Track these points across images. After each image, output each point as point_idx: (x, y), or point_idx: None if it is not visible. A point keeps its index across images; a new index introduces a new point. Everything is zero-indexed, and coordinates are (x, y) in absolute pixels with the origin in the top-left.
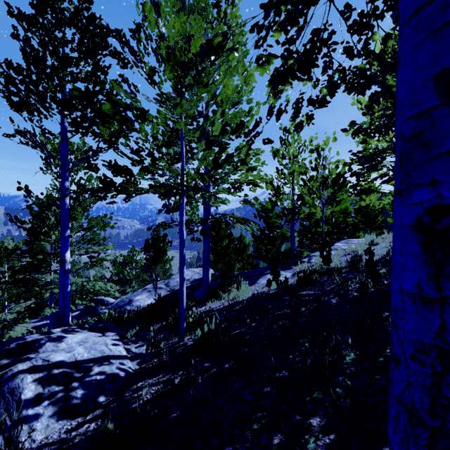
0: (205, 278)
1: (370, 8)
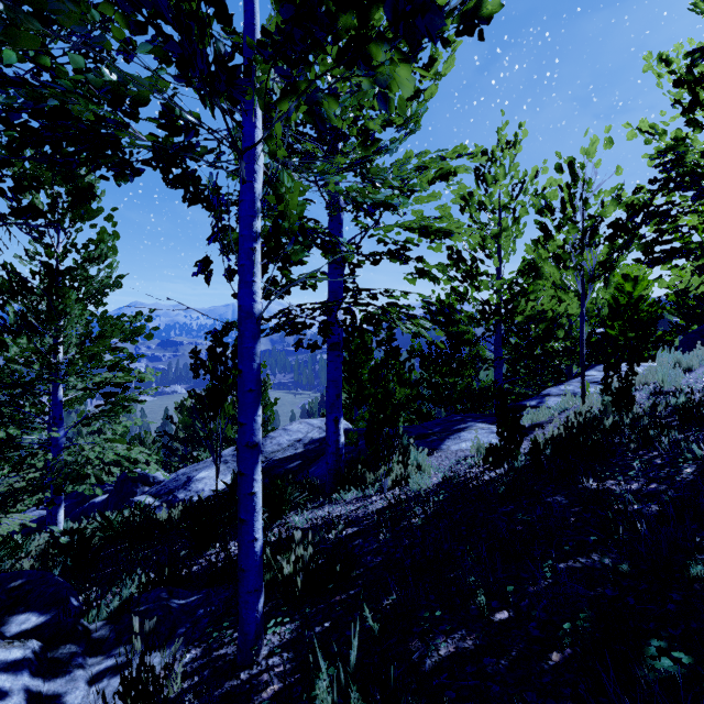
0: (332, 438)
1: None
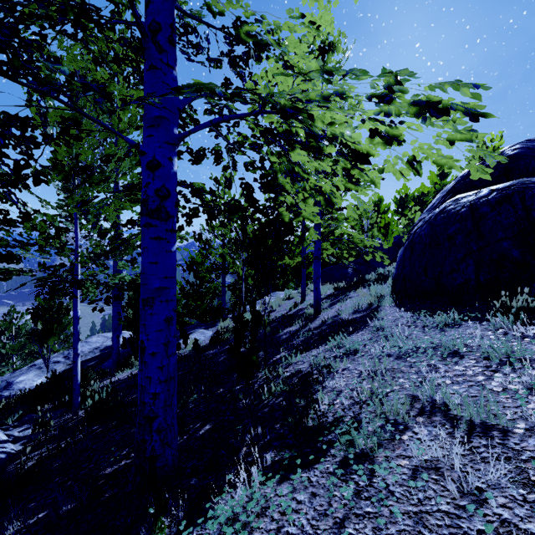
0: (115, 346)
1: (195, 190)
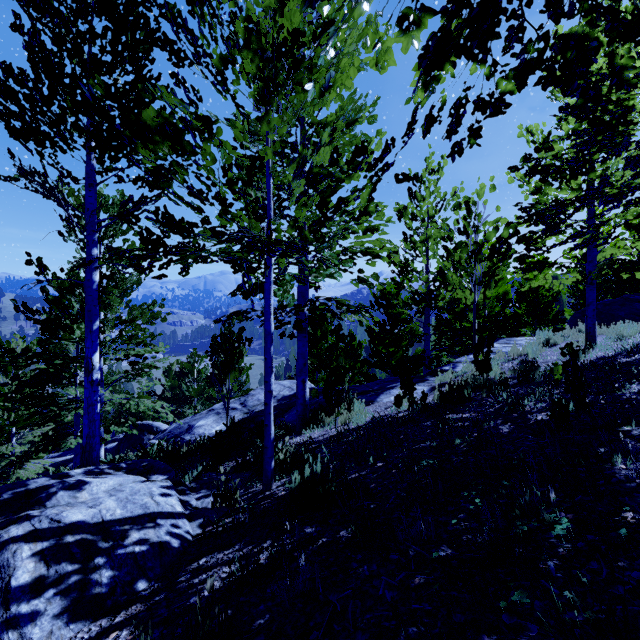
0: (300, 393)
1: None
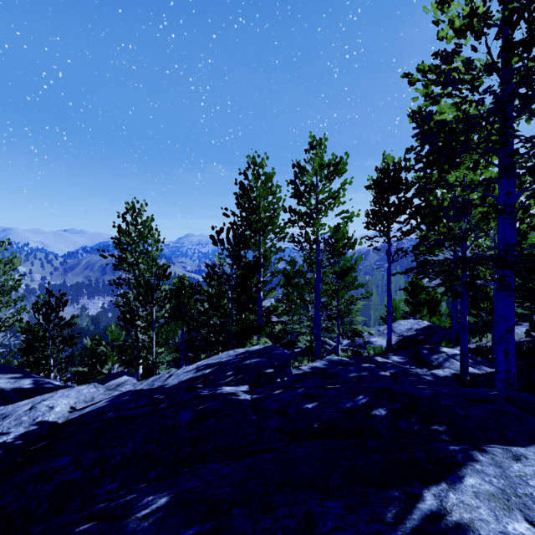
0: (455, 327)
1: None
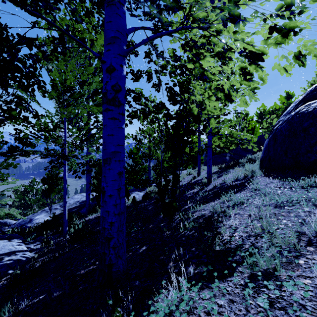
0: (87, 199)
1: (135, 97)
